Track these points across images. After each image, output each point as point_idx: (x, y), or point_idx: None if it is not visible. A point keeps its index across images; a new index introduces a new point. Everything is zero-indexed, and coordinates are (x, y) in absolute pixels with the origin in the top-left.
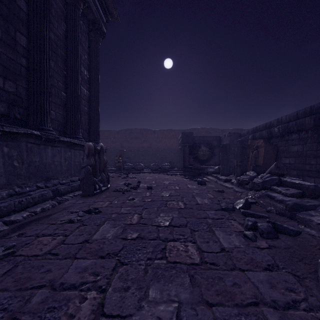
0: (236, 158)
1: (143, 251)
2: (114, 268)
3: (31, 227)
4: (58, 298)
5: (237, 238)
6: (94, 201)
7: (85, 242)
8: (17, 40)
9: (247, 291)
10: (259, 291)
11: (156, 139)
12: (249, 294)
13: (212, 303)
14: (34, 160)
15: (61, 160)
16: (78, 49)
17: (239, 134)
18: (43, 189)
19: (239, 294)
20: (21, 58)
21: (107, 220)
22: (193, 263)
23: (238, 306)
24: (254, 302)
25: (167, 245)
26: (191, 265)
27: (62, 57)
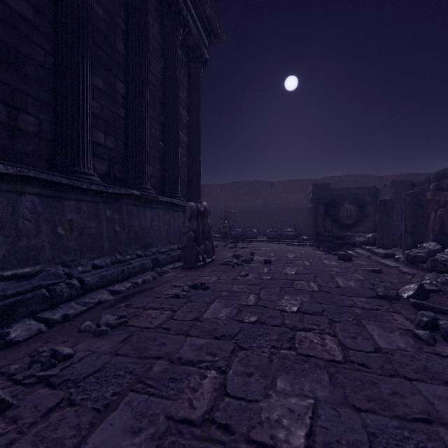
0: (404, 221)
1: (265, 338)
2: (233, 351)
3: (136, 299)
4: (178, 371)
5: (402, 338)
6: (198, 275)
7: (195, 320)
8: (116, 89)
9: (415, 404)
10: (434, 407)
11: (273, 194)
12: (418, 409)
13: (360, 408)
14: (133, 224)
15: (159, 224)
16: (177, 87)
17: (411, 183)
18: (143, 258)
19: (401, 405)
20: (120, 109)
21: (217, 298)
22: (333, 360)
23: (399, 418)
24: (424, 419)
25: (296, 334)
26: (330, 362)
27: (159, 100)
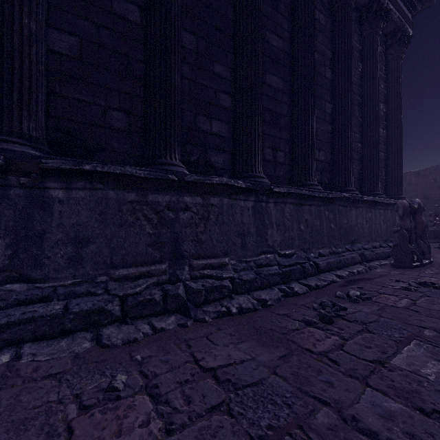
0: None
1: None
2: None
3: (363, 284)
4: None
5: None
6: (418, 275)
7: None
8: (325, 111)
9: None
10: None
11: None
12: None
13: None
14: (343, 222)
15: (362, 222)
16: (377, 84)
17: None
18: (351, 252)
19: None
20: (328, 126)
21: None
22: None
23: None
24: None
25: None
26: None
27: (357, 104)
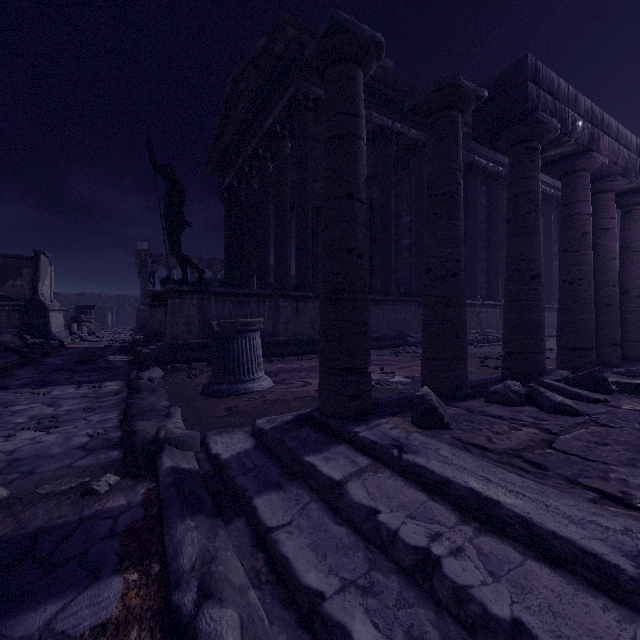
0: None
1: None
2: None
3: None
4: None
5: None
6: None
7: None
8: None
9: None
10: None
11: None
12: None
13: None
14: None
15: None
16: (551, 240)
17: None
18: None
19: None
20: None
21: None
22: None
23: None
24: None
25: None
26: None
27: None
